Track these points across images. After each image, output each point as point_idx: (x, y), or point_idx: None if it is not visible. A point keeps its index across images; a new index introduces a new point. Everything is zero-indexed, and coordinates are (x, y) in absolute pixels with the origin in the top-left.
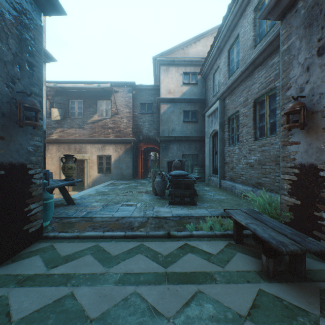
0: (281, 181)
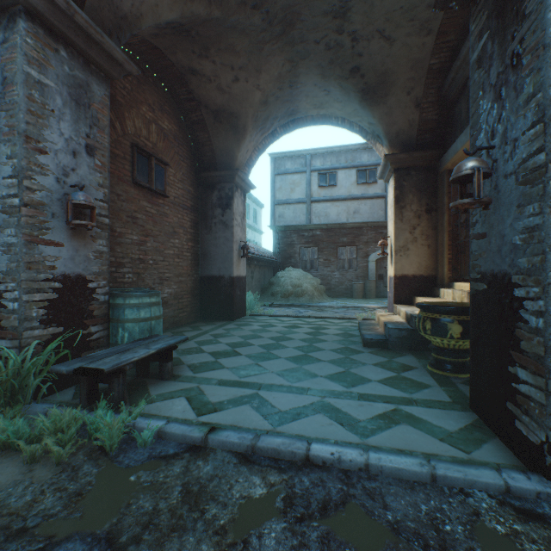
0: (25, 306)
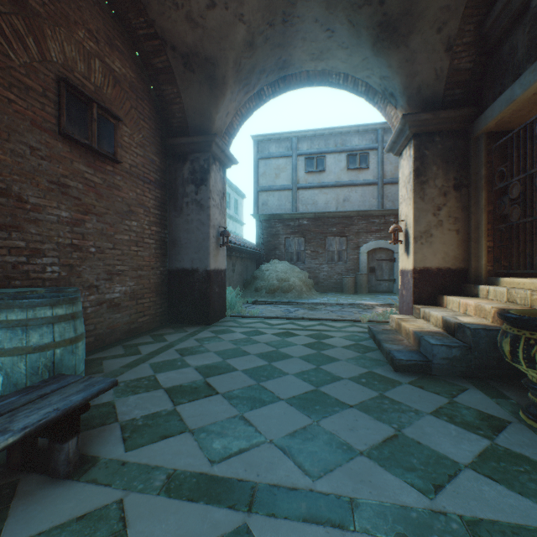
0: None
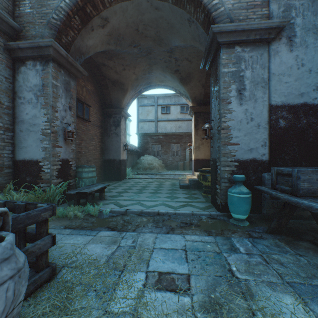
0: (52, 170)
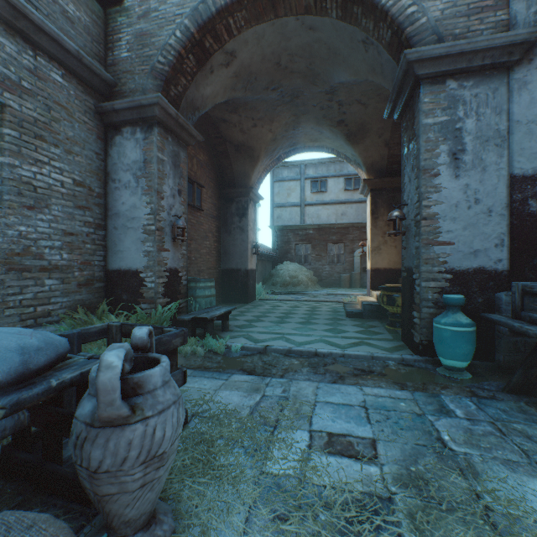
0: (157, 285)
